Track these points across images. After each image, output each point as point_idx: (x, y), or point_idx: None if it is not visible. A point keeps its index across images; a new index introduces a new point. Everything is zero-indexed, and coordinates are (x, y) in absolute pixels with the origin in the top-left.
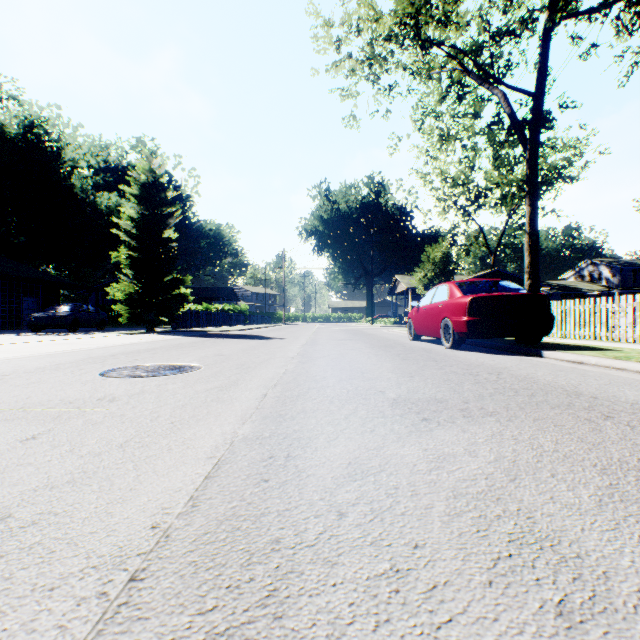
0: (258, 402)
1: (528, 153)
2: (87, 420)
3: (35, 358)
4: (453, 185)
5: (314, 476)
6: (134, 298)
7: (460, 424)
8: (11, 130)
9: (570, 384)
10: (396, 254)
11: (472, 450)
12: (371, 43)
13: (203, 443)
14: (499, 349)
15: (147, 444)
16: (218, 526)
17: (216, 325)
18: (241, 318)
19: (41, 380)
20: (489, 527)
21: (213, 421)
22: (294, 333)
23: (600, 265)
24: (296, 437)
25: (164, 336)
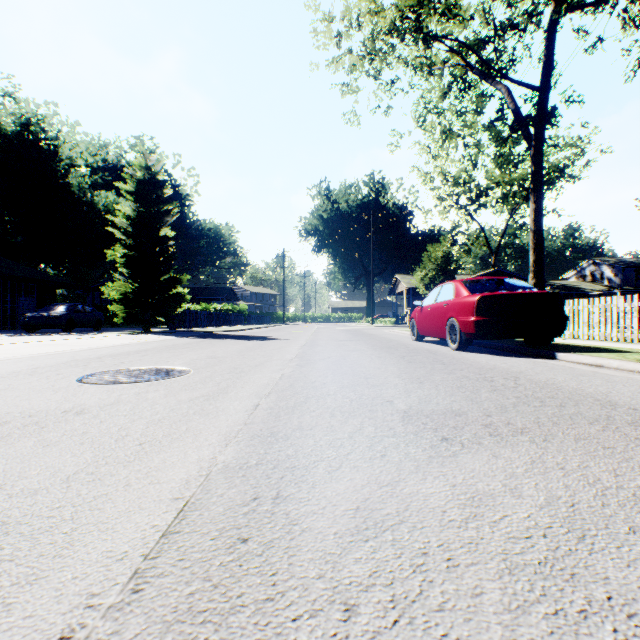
0: (247, 415)
1: (533, 149)
2: (39, 440)
3: (15, 361)
4: (454, 184)
5: (310, 532)
6: (130, 298)
7: (488, 446)
8: (7, 128)
9: (599, 392)
10: (396, 254)
11: (513, 486)
12: (372, 38)
13: (171, 475)
14: (508, 350)
15: (100, 477)
16: (161, 637)
17: (214, 325)
18: (240, 318)
19: (9, 387)
20: (577, 638)
21: (190, 442)
22: (293, 333)
23: (602, 265)
24: (289, 466)
25: (159, 336)
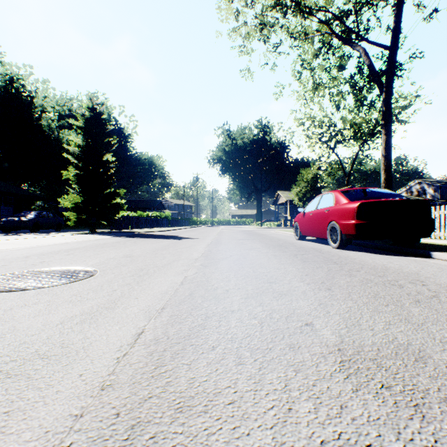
0: (116, 361)
1: (384, 94)
2: None
3: None
4: (319, 126)
5: None
6: (79, 206)
7: None
8: None
9: None
10: (278, 176)
11: None
12: (261, 14)
13: None
14: (380, 249)
15: None
16: None
17: (146, 227)
18: (165, 222)
19: None
20: None
21: None
22: (203, 233)
23: (425, 184)
24: None
25: (98, 236)
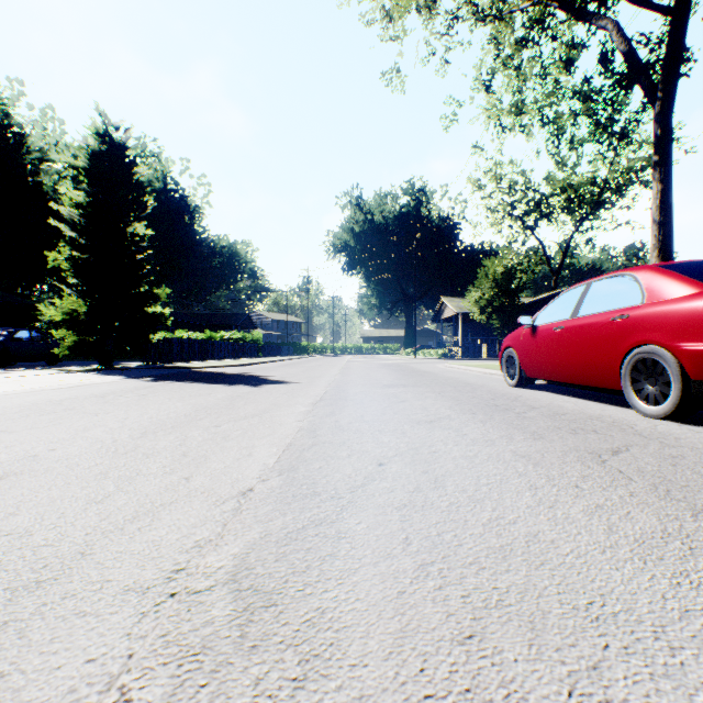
0: None
1: (659, 103)
2: None
3: None
4: (509, 191)
5: None
6: (78, 319)
7: None
8: None
9: None
10: (441, 273)
11: None
12: None
13: None
14: None
15: None
16: None
17: (216, 358)
18: (253, 349)
19: None
20: None
21: None
22: (312, 370)
23: None
24: None
25: (93, 377)
